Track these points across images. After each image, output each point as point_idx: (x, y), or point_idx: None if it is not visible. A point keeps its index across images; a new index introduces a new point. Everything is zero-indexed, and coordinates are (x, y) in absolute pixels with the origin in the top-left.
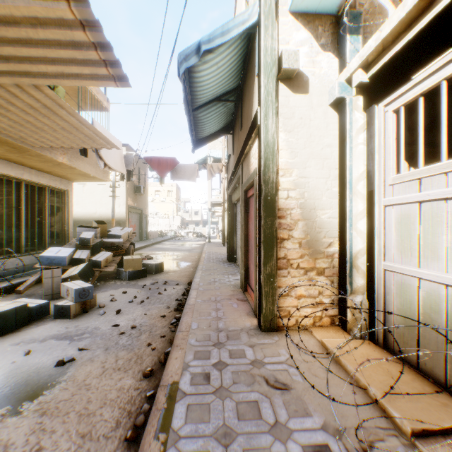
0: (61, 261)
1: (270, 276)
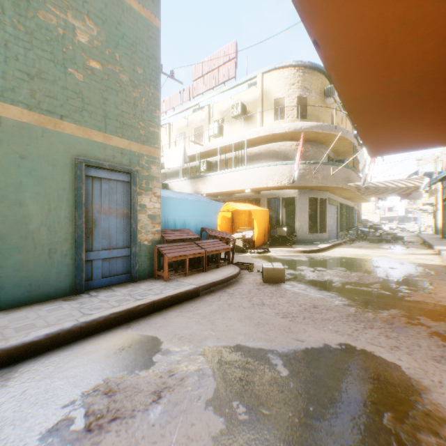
0: (366, 232)
1: None
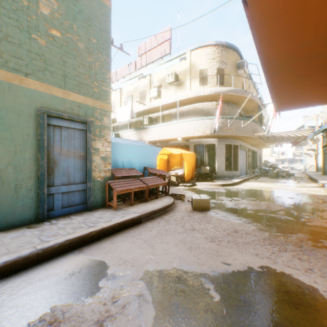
0: (267, 170)
1: None
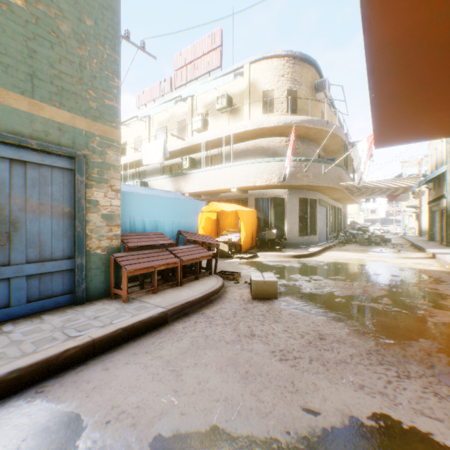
0: (355, 234)
1: (448, 233)
